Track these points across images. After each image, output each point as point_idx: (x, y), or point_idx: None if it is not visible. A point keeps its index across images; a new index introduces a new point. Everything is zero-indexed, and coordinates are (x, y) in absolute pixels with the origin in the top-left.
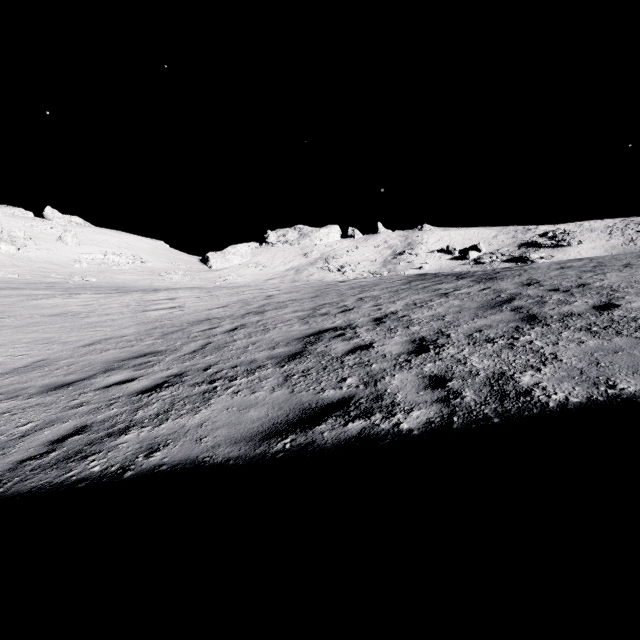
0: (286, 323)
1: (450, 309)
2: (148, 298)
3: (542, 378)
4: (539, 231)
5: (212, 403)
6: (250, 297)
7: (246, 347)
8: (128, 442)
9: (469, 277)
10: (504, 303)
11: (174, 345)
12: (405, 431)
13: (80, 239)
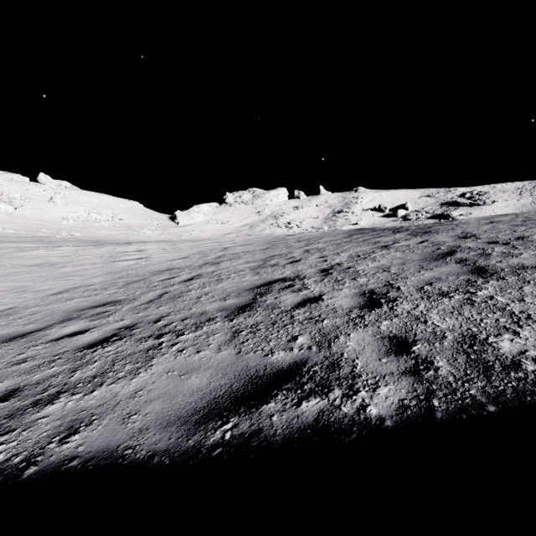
0: (238, 273)
1: (393, 261)
2: (120, 250)
3: (526, 344)
4: (458, 192)
5: (153, 364)
6: (208, 249)
7: (199, 297)
8: (50, 416)
9: (405, 231)
10: (446, 255)
11: (133, 294)
12: (374, 420)
13: (68, 200)
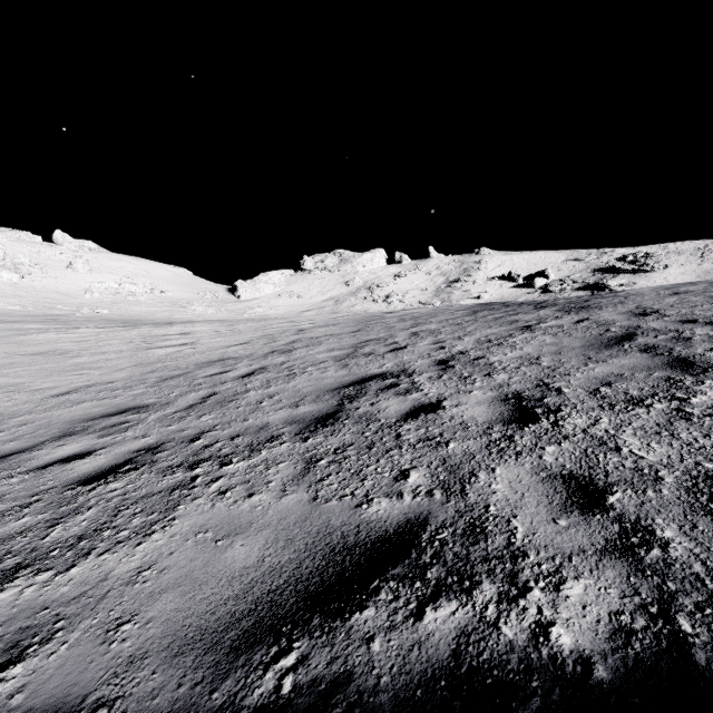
0: (318, 366)
1: (543, 348)
2: (157, 333)
3: None
4: (616, 254)
5: (177, 516)
6: (278, 331)
7: (260, 402)
8: None
9: (551, 306)
10: (622, 340)
11: (168, 396)
12: (571, 663)
13: (93, 266)
